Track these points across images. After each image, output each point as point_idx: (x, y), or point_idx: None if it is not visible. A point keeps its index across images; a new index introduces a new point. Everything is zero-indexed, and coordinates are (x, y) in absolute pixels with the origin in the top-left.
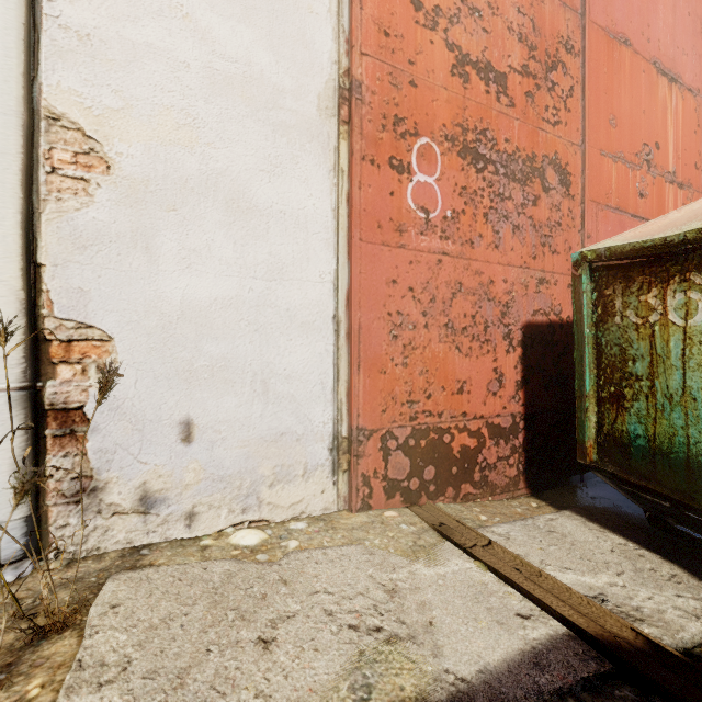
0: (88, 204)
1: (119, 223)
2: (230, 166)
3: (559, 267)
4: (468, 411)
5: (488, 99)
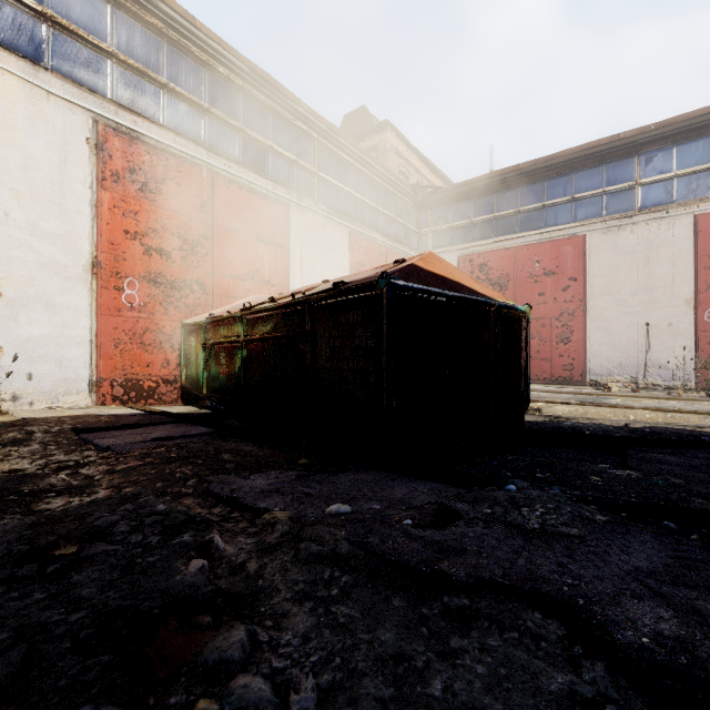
0: None
1: (5, 312)
2: (47, 292)
3: None
4: (152, 374)
5: (162, 261)
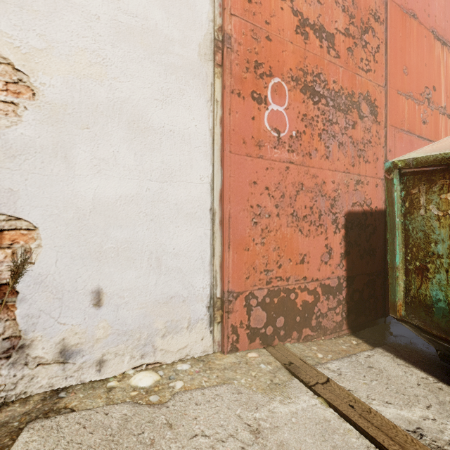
0: (17, 123)
1: (42, 137)
2: (132, 95)
3: (370, 172)
4: (308, 276)
5: (321, 51)
